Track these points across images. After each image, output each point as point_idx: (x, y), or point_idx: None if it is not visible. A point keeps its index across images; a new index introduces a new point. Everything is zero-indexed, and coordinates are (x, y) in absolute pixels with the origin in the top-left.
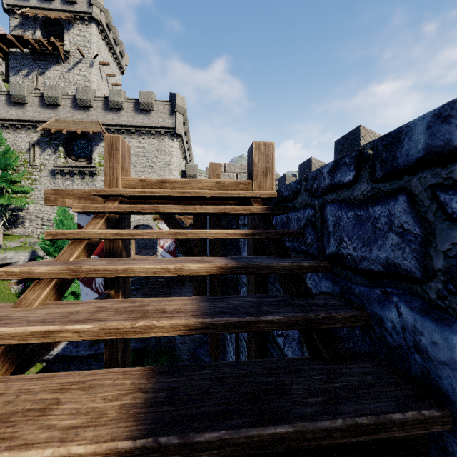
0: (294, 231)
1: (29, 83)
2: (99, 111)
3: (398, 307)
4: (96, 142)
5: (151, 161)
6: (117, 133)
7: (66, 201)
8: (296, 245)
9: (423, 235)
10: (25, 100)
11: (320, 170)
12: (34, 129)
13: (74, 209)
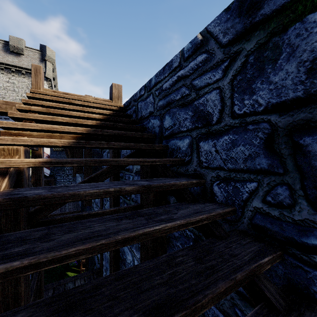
0: (129, 114)
1: None
2: None
3: (151, 121)
4: None
5: (21, 95)
6: None
7: None
8: None
9: (154, 102)
10: None
11: (137, 92)
12: None
13: (27, 95)
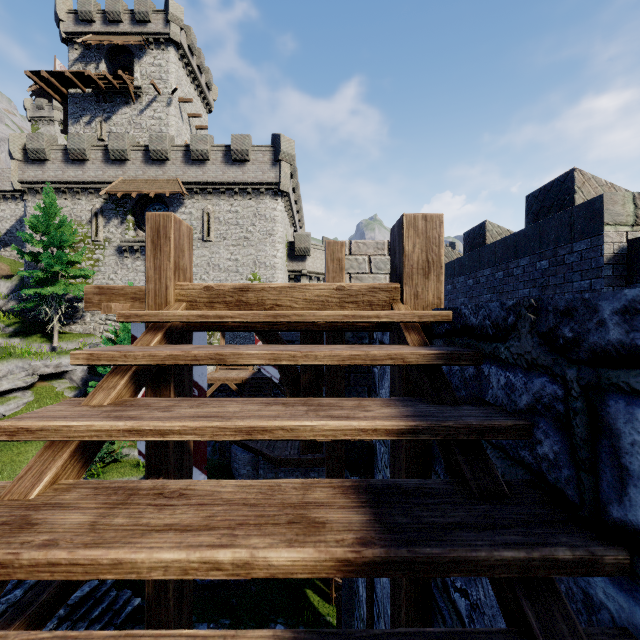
0: (507, 425)
1: (92, 133)
2: (178, 164)
3: None
4: (175, 207)
5: (247, 230)
6: (201, 193)
7: (112, 306)
8: (504, 440)
9: None
10: (85, 155)
11: (585, 299)
12: (97, 193)
13: (73, 361)
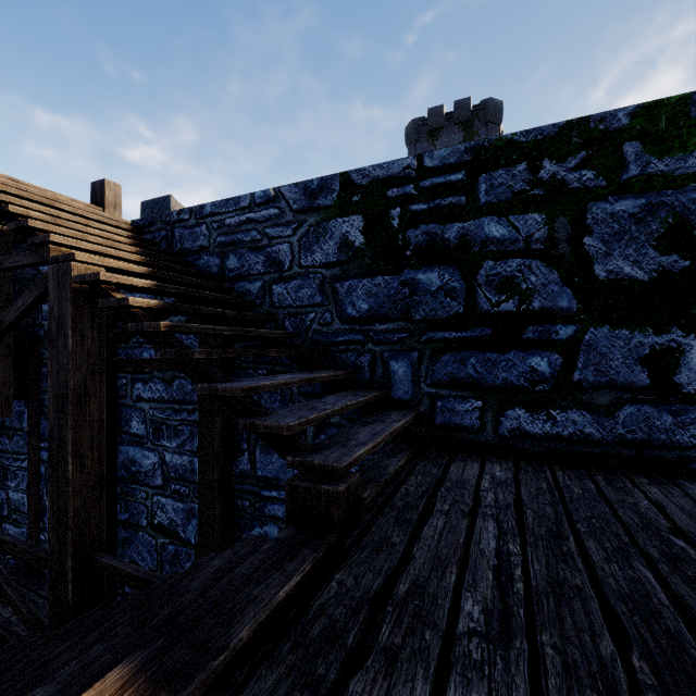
0: (156, 241)
1: None
2: None
3: (204, 258)
4: None
5: None
6: None
7: None
8: None
9: (210, 235)
10: None
11: (172, 212)
12: None
13: None
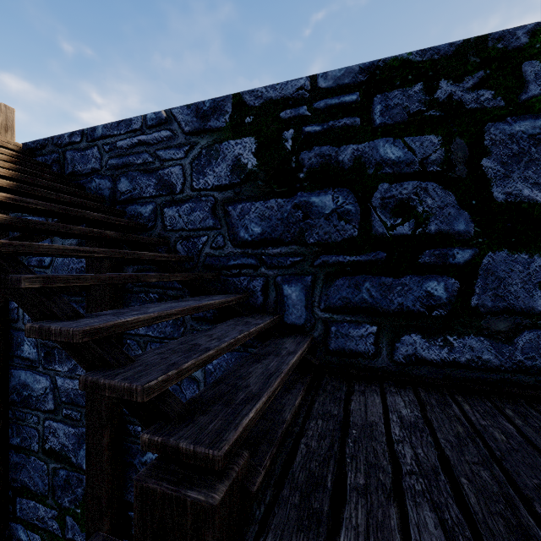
0: (46, 163)
1: None
2: None
3: (95, 181)
4: None
5: None
6: None
7: None
8: None
9: (101, 157)
10: None
11: (63, 135)
12: None
13: None
